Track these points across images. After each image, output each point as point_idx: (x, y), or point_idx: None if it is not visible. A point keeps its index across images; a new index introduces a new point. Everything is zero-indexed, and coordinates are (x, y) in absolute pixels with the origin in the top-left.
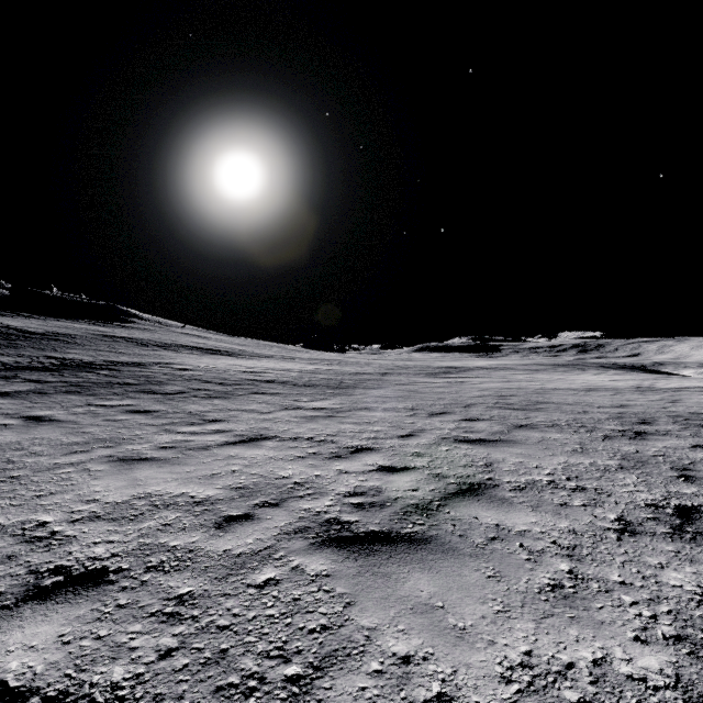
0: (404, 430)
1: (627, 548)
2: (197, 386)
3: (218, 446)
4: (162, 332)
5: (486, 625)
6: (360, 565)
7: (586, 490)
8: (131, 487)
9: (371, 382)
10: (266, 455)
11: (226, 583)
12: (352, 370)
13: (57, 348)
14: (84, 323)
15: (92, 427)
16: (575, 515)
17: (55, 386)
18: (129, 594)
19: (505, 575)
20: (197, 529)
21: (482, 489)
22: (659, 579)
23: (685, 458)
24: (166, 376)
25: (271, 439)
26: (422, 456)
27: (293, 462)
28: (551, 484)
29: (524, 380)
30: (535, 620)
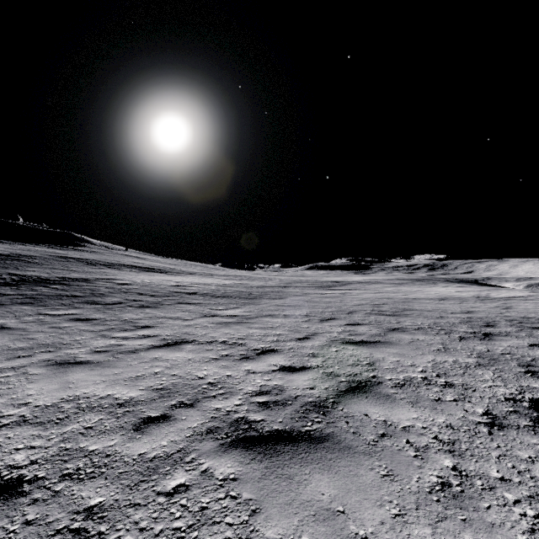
0: (301, 333)
1: (499, 442)
2: (132, 297)
3: (145, 349)
4: (108, 254)
5: (385, 532)
6: (265, 466)
7: (454, 386)
8: (62, 389)
9: (274, 294)
10: (185, 357)
11: (137, 491)
12: (258, 284)
13: (19, 267)
14: (43, 247)
15: (38, 334)
16: (449, 410)
17: (12, 298)
18: (38, 508)
19: (397, 473)
20: (116, 432)
21: (369, 386)
22: (533, 474)
23: (527, 356)
24: (108, 289)
25: (191, 343)
26: (316, 356)
27: (208, 364)
28: (425, 381)
29: (391, 292)
30: (431, 524)
